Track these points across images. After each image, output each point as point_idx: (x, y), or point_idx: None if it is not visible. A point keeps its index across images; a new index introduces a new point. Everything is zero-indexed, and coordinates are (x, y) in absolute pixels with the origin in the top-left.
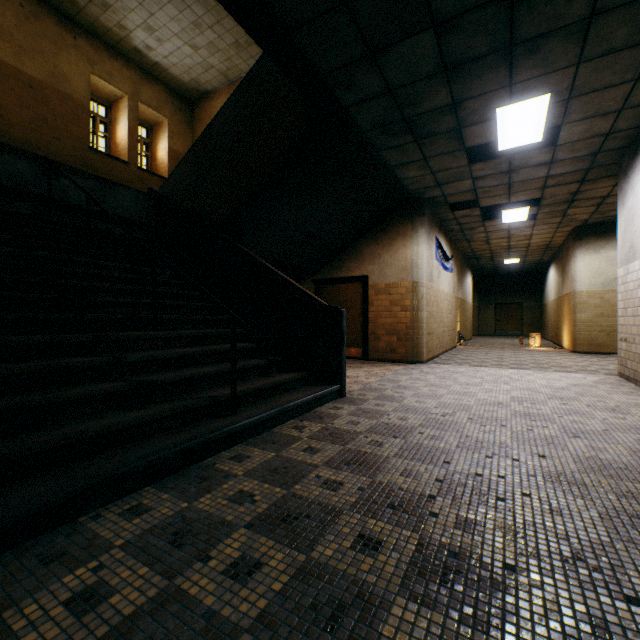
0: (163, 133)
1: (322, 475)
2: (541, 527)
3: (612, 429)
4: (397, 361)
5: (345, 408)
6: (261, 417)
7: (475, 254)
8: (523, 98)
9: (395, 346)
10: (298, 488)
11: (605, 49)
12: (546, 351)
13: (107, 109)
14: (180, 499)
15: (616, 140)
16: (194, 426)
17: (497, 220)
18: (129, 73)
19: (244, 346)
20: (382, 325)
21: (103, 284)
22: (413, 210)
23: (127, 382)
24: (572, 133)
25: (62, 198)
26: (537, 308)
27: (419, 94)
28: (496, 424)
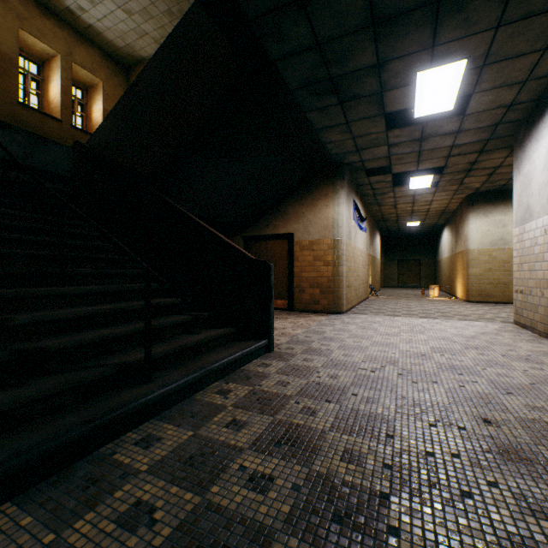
0: (98, 95)
1: (247, 465)
2: (533, 546)
3: (538, 382)
4: (320, 312)
5: (273, 365)
6: (179, 384)
7: (384, 217)
8: (442, 62)
9: (318, 298)
10: (216, 491)
11: (524, 12)
12: (444, 301)
13: (40, 67)
14: (46, 525)
15: (516, 112)
16: (94, 402)
17: (405, 186)
18: (62, 33)
19: (167, 301)
20: (306, 279)
21: (3, 234)
22: (334, 173)
23: (4, 352)
24: (480, 103)
25: None
26: (432, 264)
27: (346, 51)
28: (427, 380)
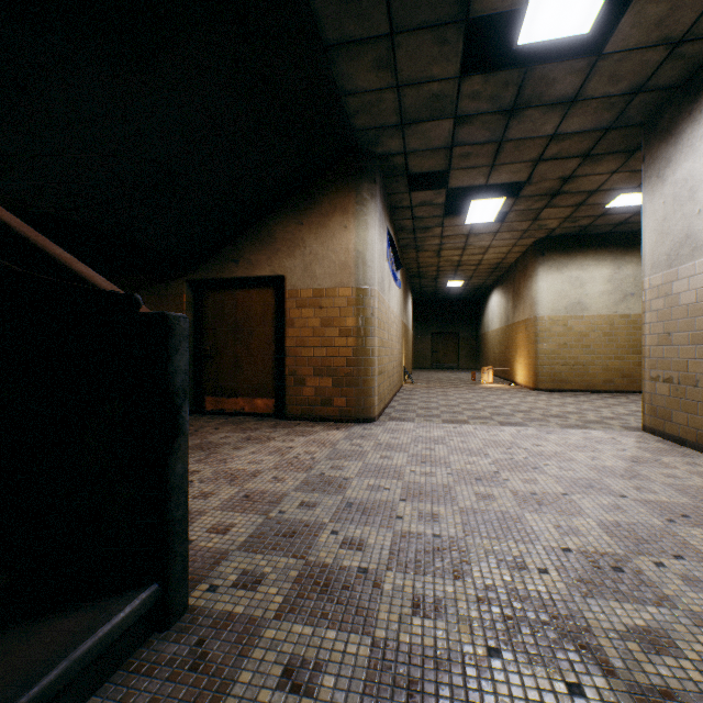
0: None
1: None
2: None
3: None
4: (333, 419)
5: None
6: None
7: (420, 271)
8: None
9: (330, 394)
10: None
11: None
12: (505, 389)
13: None
14: None
15: (677, 65)
16: None
17: (461, 217)
18: None
19: None
20: (308, 359)
21: None
22: (359, 170)
23: None
24: (638, 23)
25: None
26: (473, 339)
27: None
28: None
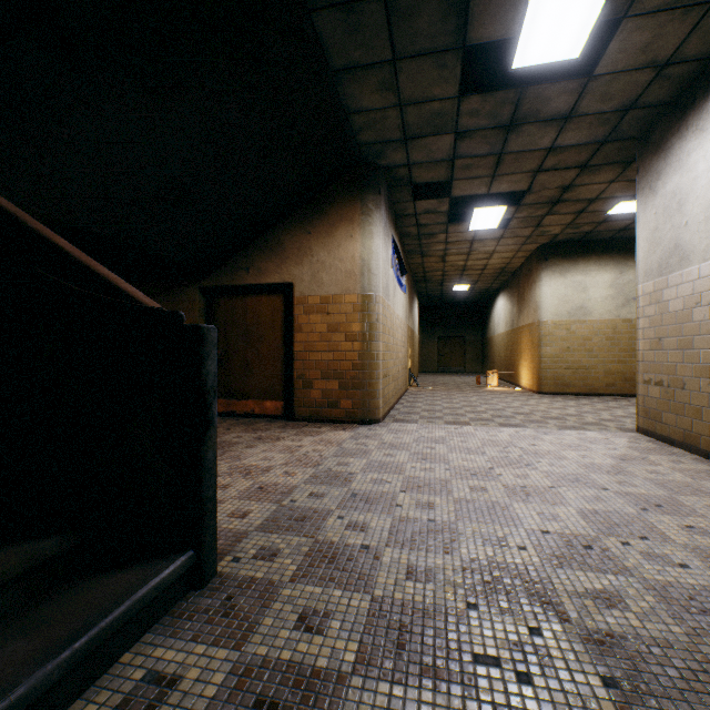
0: None
1: None
2: None
3: None
4: (340, 421)
5: (187, 684)
6: None
7: (426, 275)
8: None
9: (336, 397)
10: None
11: None
12: (510, 392)
13: None
14: None
15: (665, 84)
16: None
17: (464, 224)
18: None
19: None
20: (316, 363)
21: None
22: (364, 182)
23: None
24: (625, 49)
25: None
26: (479, 342)
27: None
28: None
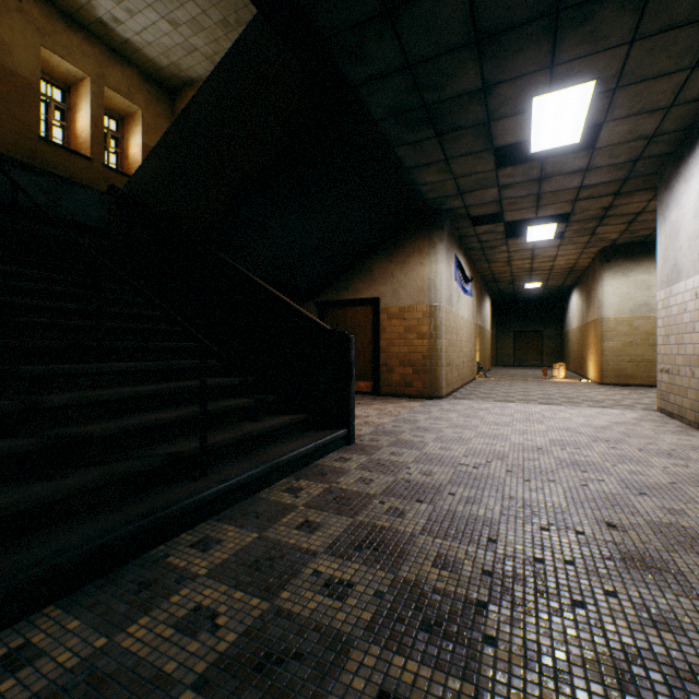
0: (136, 126)
1: (323, 570)
2: (651, 657)
3: (680, 481)
4: (413, 396)
5: (354, 459)
6: (241, 479)
7: (495, 277)
8: (564, 85)
9: (410, 379)
10: (286, 597)
11: (665, 23)
12: (572, 383)
13: (65, 93)
14: (97, 629)
15: (660, 145)
16: (142, 498)
17: (521, 238)
18: (92, 50)
19: (225, 382)
20: (395, 355)
21: (29, 300)
22: (431, 223)
23: (39, 438)
24: (614, 134)
25: (1, 197)
26: (557, 337)
27: (444, 73)
28: (542, 478)
